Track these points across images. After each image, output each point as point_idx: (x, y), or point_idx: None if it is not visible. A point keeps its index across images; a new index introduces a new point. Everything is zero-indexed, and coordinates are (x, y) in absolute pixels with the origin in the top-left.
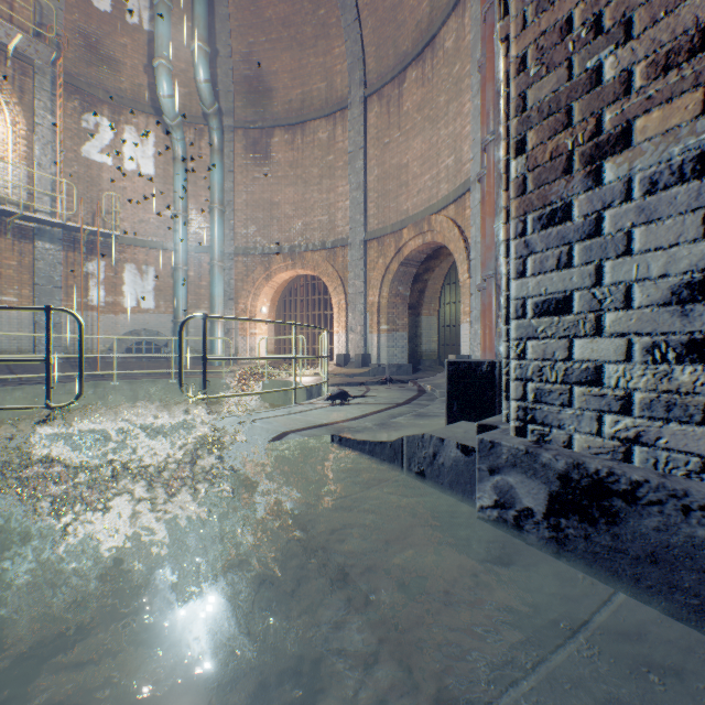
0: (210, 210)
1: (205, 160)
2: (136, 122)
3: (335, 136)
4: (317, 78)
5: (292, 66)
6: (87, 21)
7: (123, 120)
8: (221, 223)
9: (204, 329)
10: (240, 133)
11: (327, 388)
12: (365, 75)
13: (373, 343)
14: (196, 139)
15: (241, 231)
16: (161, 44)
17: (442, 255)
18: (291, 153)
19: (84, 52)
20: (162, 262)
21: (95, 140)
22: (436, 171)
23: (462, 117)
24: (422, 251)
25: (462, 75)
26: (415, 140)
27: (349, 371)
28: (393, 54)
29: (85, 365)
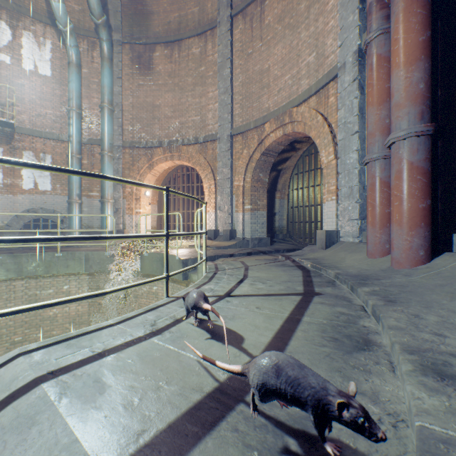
0: (101, 109)
1: (97, 67)
2: (33, 29)
3: (206, 50)
4: (191, 3)
5: None
6: None
7: (21, 26)
8: (111, 119)
9: None
10: (127, 47)
11: (205, 267)
12: None
13: (239, 220)
14: (89, 49)
15: (128, 128)
16: None
17: (293, 149)
18: (169, 65)
19: None
20: (58, 151)
21: None
22: (297, 70)
23: (324, 15)
24: (281, 143)
25: None
26: (276, 47)
27: (219, 244)
28: None
29: None
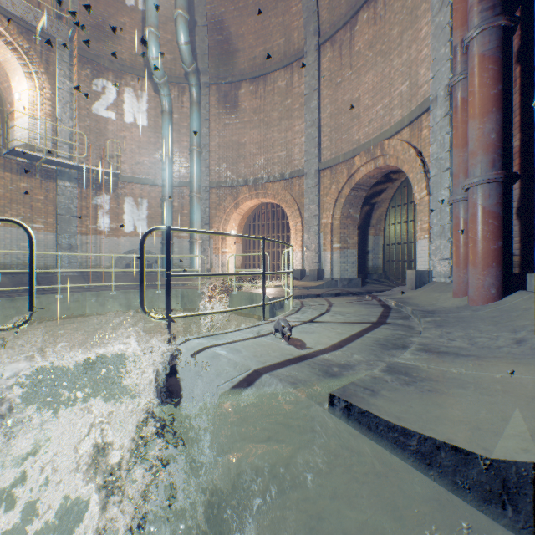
0: (190, 152)
1: (186, 112)
2: (133, 84)
3: (292, 82)
4: (277, 35)
5: (256, 28)
6: (96, 5)
7: (124, 83)
8: (199, 162)
9: (167, 243)
10: (214, 88)
11: (292, 302)
12: (318, 26)
13: (326, 259)
14: (179, 95)
15: (215, 168)
16: (150, 15)
17: (388, 180)
18: (255, 101)
19: (94, 30)
20: (153, 195)
21: (102, 100)
22: (389, 99)
23: (417, 42)
24: (372, 176)
25: (417, 2)
26: (367, 75)
27: (305, 284)
28: (345, 2)
29: (94, 277)
